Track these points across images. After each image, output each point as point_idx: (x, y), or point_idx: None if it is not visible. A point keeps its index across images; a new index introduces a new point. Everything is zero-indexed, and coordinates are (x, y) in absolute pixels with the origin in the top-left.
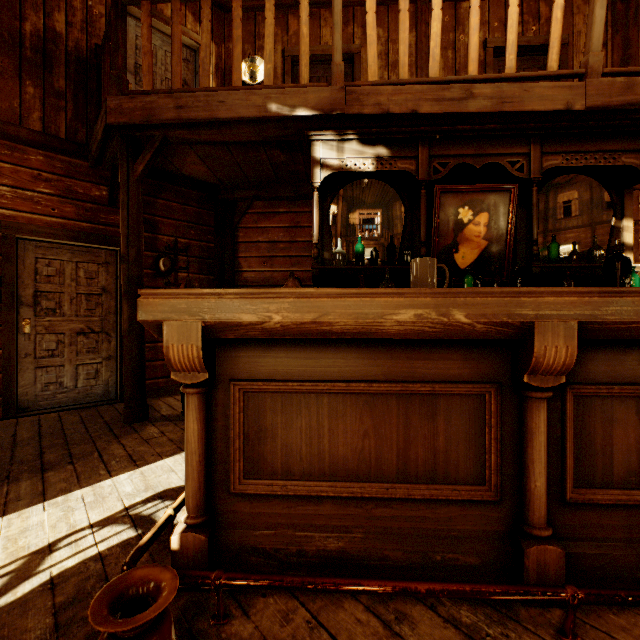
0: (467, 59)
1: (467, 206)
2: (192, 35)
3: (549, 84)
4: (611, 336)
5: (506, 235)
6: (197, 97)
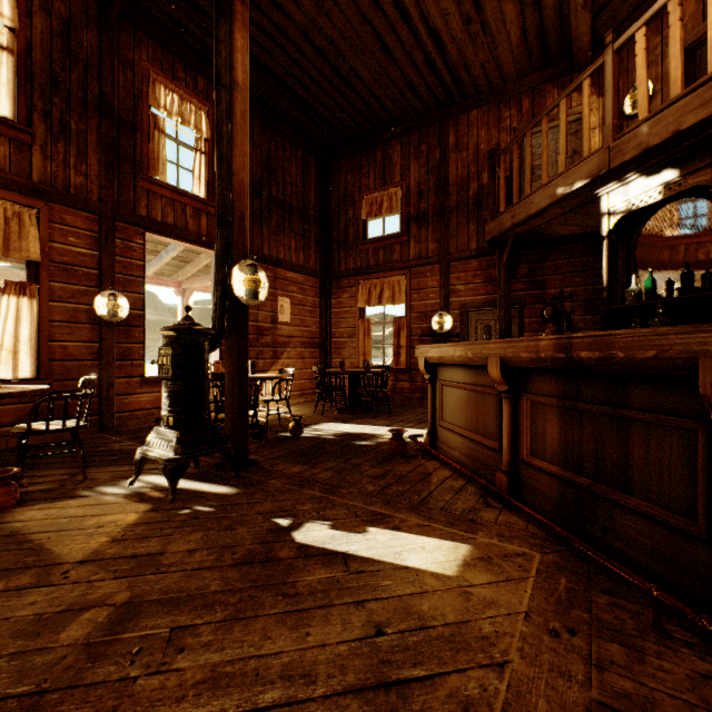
0: None
1: None
2: (575, 111)
3: None
4: (518, 365)
5: None
6: (520, 206)
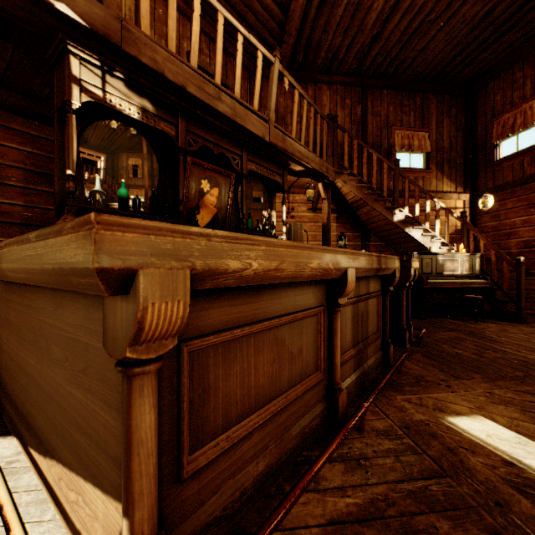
0: (215, 69)
1: (207, 180)
2: None
3: (256, 117)
4: (357, 275)
5: (227, 207)
6: None
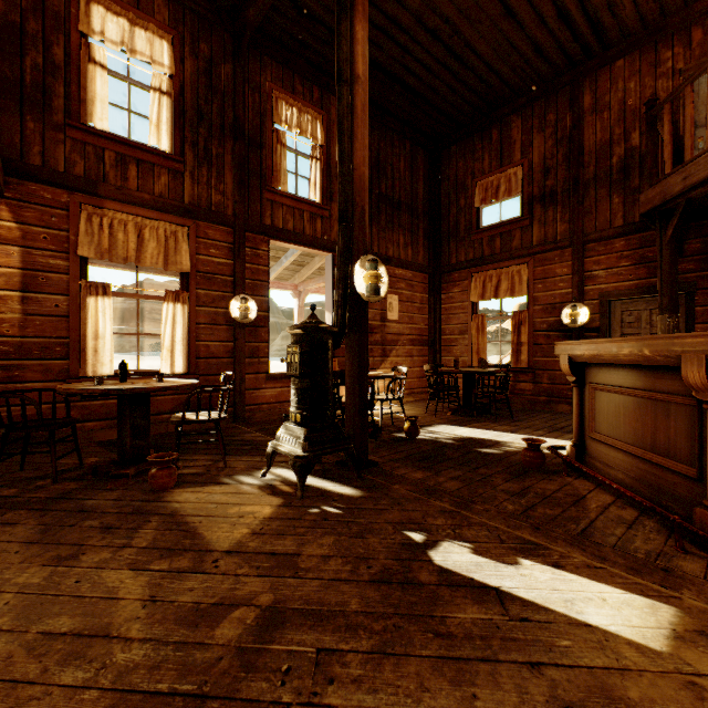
0: None
1: None
2: None
3: None
4: None
5: None
6: (697, 163)
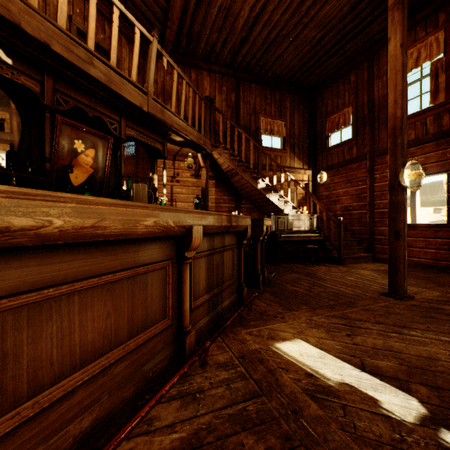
0: (87, 34)
1: (81, 140)
2: None
3: (134, 88)
4: (207, 231)
5: (105, 168)
6: None
